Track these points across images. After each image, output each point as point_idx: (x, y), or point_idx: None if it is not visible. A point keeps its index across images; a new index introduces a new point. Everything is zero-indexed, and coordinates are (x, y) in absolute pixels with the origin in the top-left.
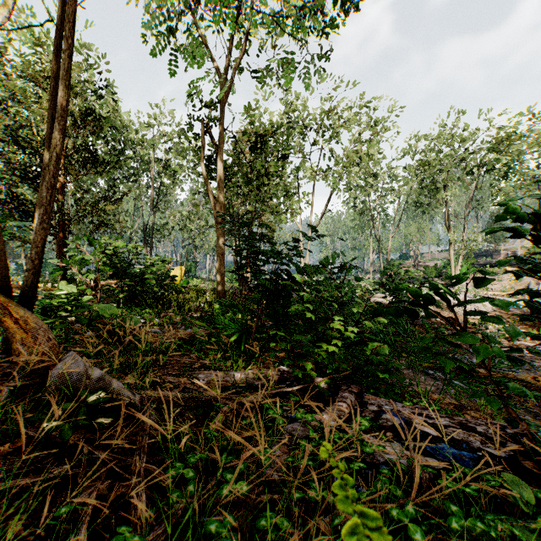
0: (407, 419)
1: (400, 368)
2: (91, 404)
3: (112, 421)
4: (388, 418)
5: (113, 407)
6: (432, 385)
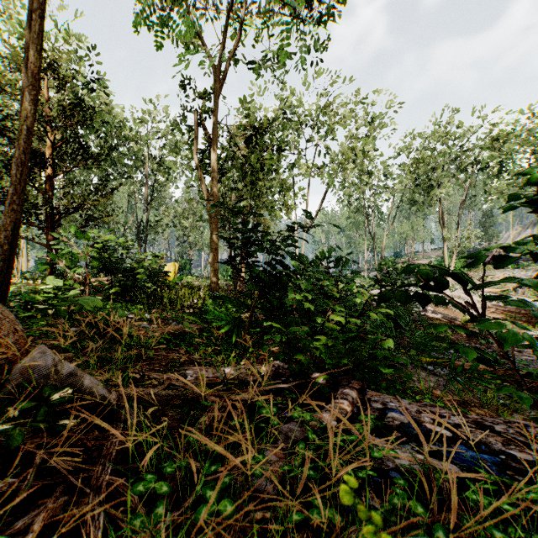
0: (415, 418)
1: (405, 361)
2: (56, 403)
3: (79, 423)
4: (394, 417)
5: (85, 406)
6: (436, 380)
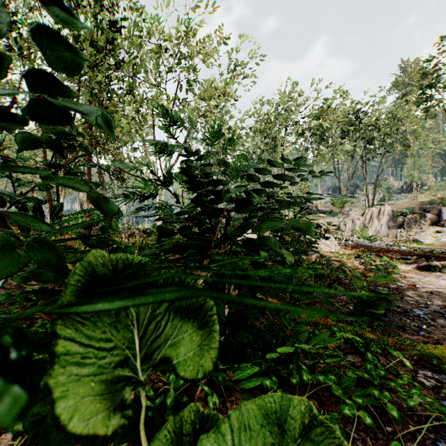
0: None
1: None
2: None
3: None
4: None
5: None
6: None
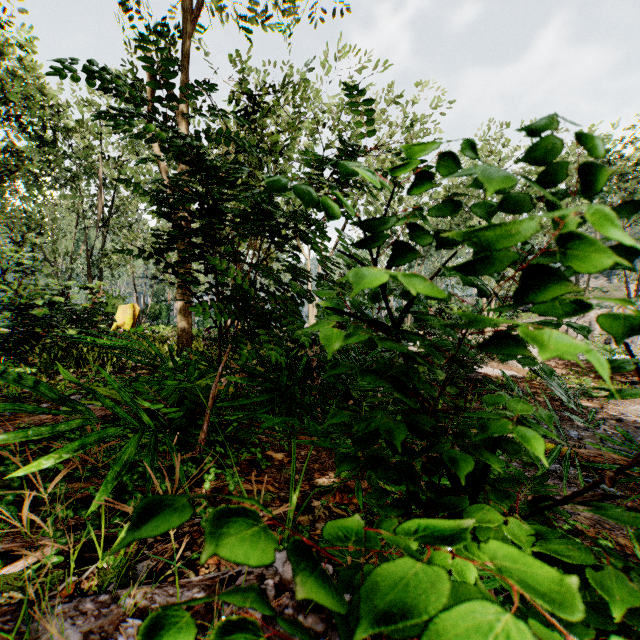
0: None
1: None
2: None
3: None
4: None
5: None
6: None
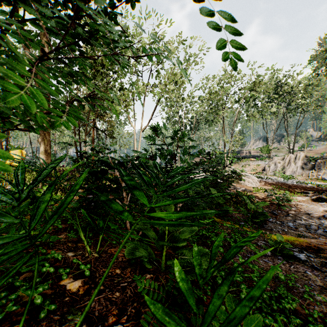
0: None
1: None
2: None
3: None
4: None
5: None
6: None
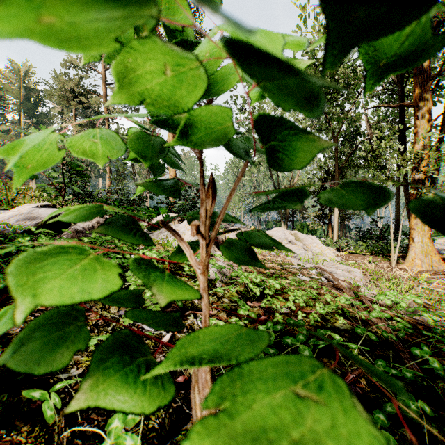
0: None
1: None
2: None
3: None
4: None
5: None
6: None
